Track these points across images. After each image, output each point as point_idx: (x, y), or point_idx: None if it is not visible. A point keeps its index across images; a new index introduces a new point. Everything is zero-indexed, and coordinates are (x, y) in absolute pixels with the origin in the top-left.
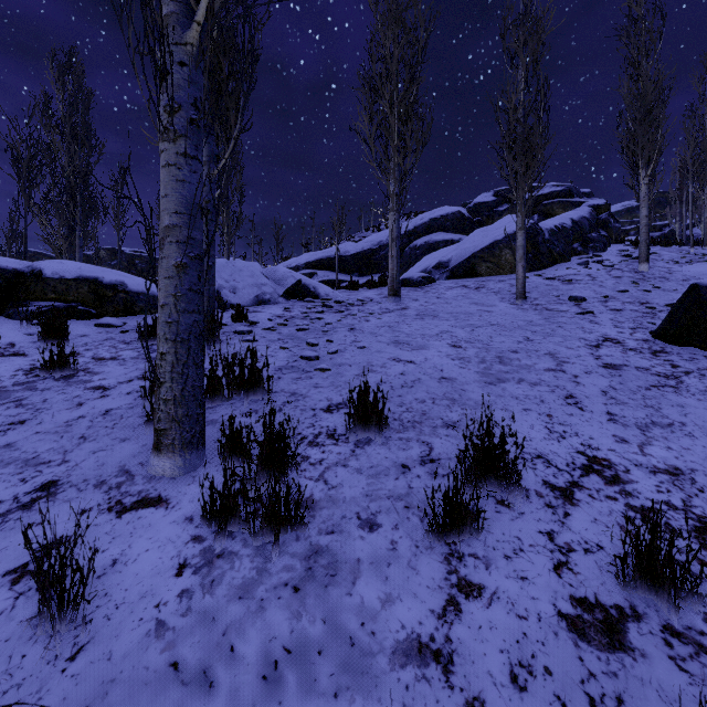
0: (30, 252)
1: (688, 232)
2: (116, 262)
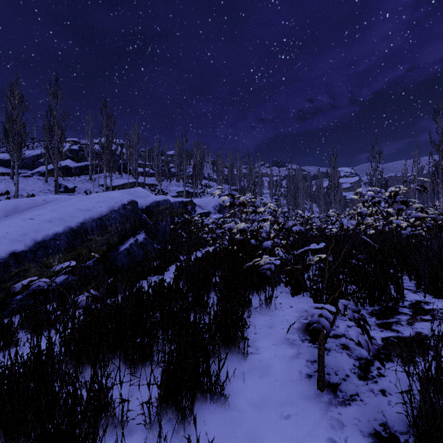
0: None
1: (171, 169)
2: None
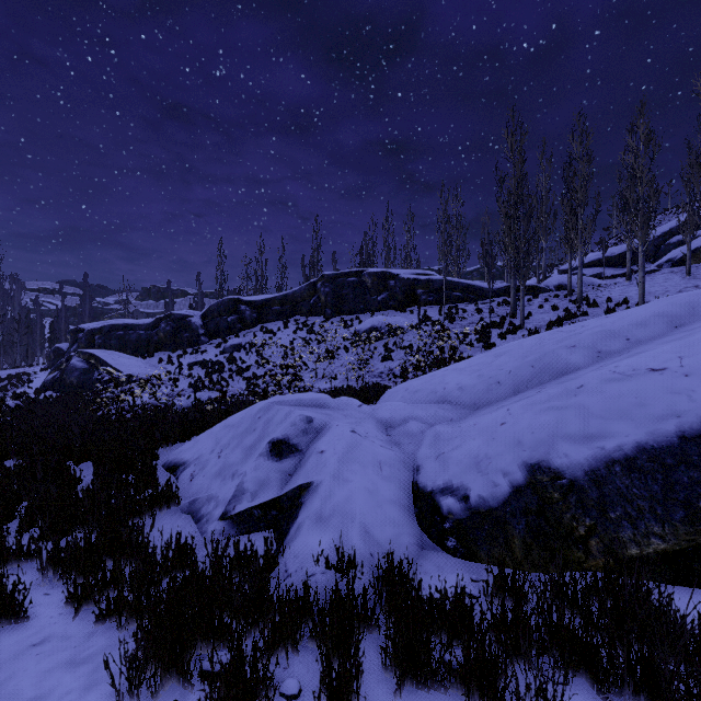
0: None
1: None
2: None
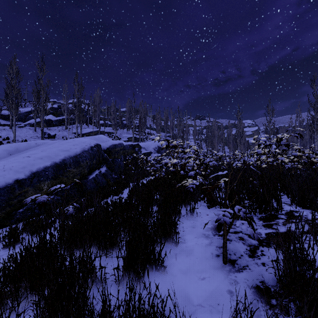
0: None
1: (123, 122)
2: None
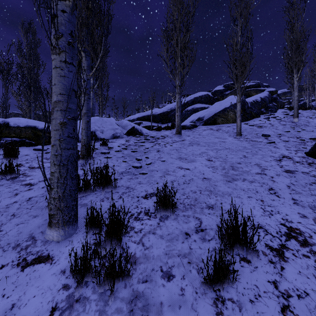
0: (14, 113)
1: (312, 103)
2: None
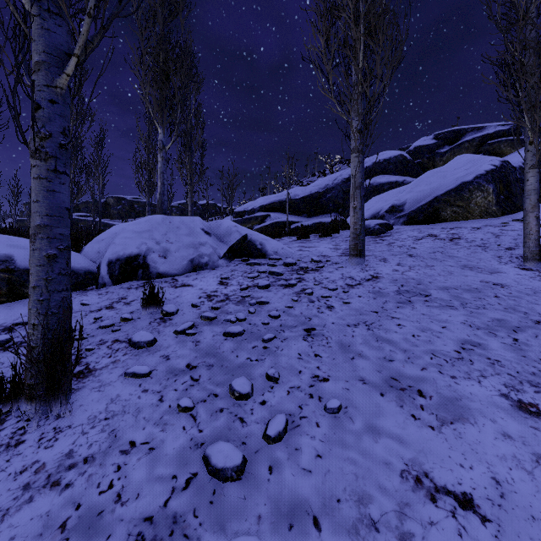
0: None
1: None
2: (121, 207)
